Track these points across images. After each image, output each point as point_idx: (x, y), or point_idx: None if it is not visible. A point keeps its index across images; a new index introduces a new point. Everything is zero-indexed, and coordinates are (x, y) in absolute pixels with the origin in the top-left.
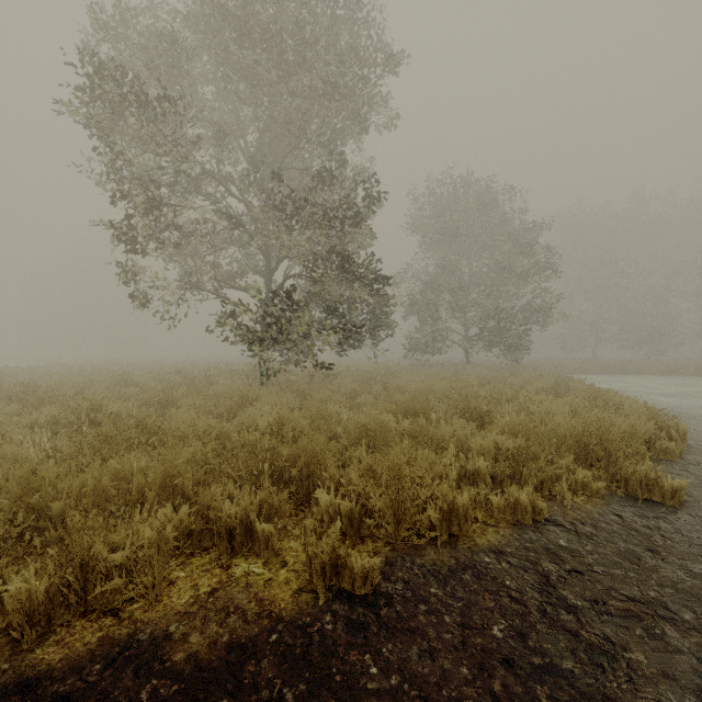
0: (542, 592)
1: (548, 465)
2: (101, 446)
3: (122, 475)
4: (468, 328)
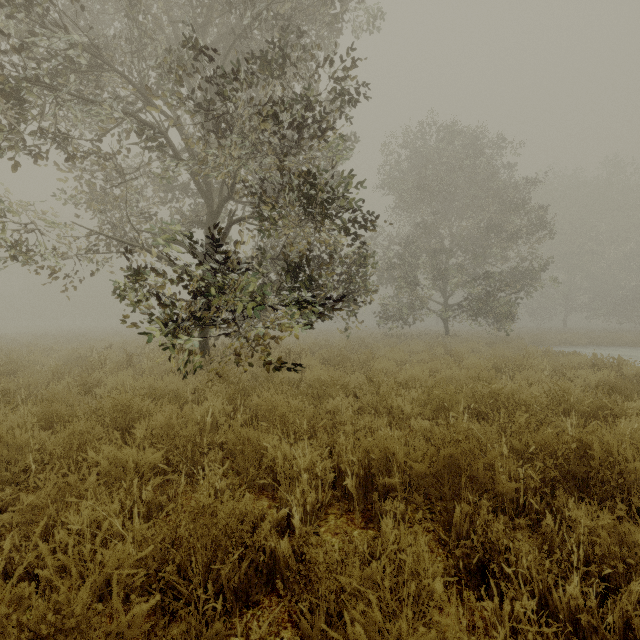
0: None
1: None
2: None
3: None
4: (449, 296)
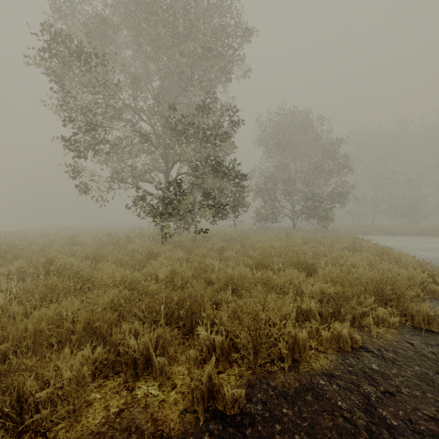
0: (366, 412)
1: (357, 304)
2: (48, 292)
3: (58, 318)
4: (294, 206)
